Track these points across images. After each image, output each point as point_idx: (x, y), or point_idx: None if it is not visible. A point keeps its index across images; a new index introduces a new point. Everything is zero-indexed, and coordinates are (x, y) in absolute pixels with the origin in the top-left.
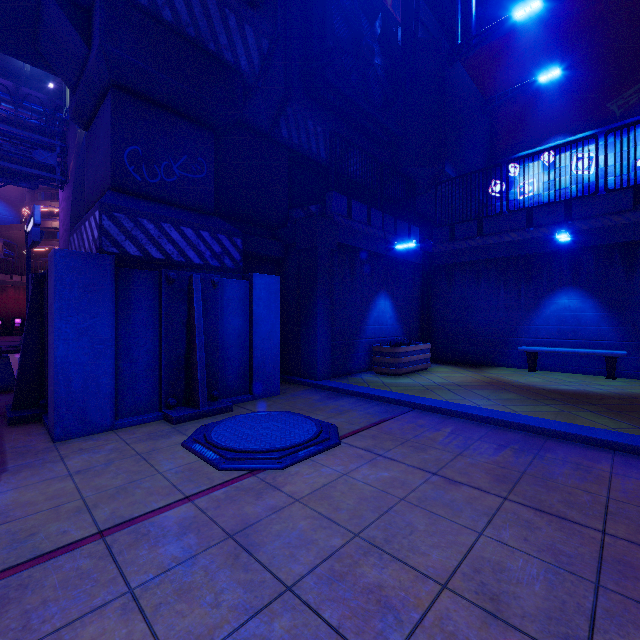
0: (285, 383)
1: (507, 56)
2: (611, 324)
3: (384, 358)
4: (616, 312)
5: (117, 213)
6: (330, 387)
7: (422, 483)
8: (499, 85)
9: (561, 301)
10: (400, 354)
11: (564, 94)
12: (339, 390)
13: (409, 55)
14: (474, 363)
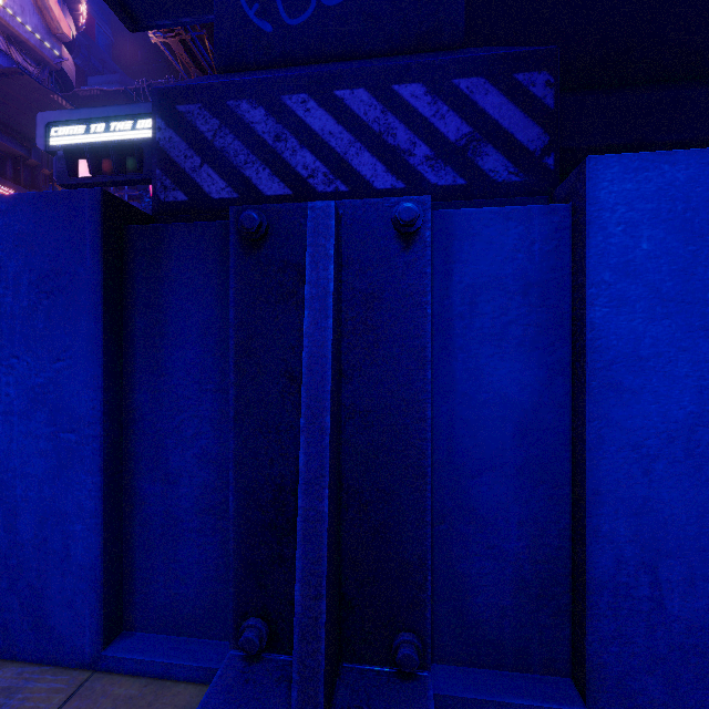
0: None
1: None
2: None
3: None
4: None
5: (184, 105)
6: None
7: None
8: None
9: None
10: None
11: None
12: None
13: None
14: None
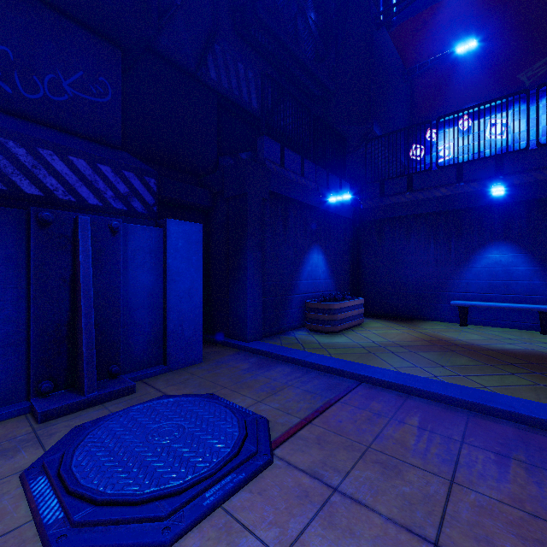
0: (211, 344)
1: (426, 31)
2: (544, 279)
3: (319, 315)
4: None
5: None
6: (261, 351)
7: None
8: (418, 58)
9: (492, 256)
10: (335, 311)
11: (478, 66)
12: (271, 355)
13: None
14: (404, 317)
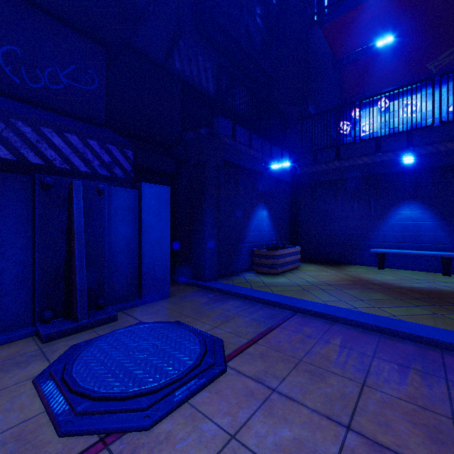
0: (177, 284)
1: (351, 28)
2: (446, 231)
3: (263, 260)
4: (450, 221)
5: None
6: (217, 288)
7: (339, 453)
8: (345, 50)
9: (404, 212)
10: (277, 256)
11: (394, 57)
12: (225, 291)
13: (284, 3)
14: (333, 262)
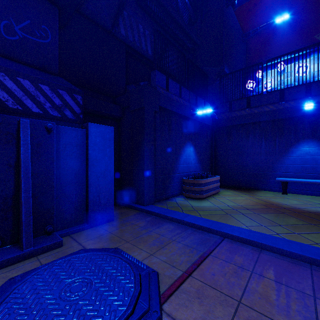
0: (121, 207)
1: (256, 10)
2: None
3: (191, 187)
4: None
5: None
6: (153, 212)
7: None
8: (251, 27)
9: (304, 148)
10: (202, 184)
11: (289, 31)
12: (160, 215)
13: None
14: (245, 188)
